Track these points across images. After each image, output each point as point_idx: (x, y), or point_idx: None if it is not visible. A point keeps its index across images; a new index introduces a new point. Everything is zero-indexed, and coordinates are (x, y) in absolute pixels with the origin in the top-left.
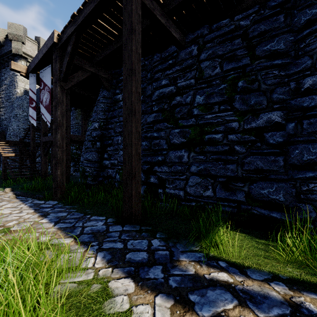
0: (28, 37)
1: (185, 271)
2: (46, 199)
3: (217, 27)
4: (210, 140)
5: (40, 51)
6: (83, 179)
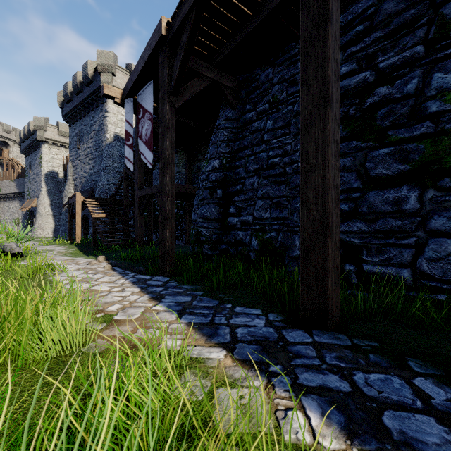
0: (119, 67)
1: None
2: (148, 274)
3: None
4: None
5: (140, 60)
6: (197, 246)
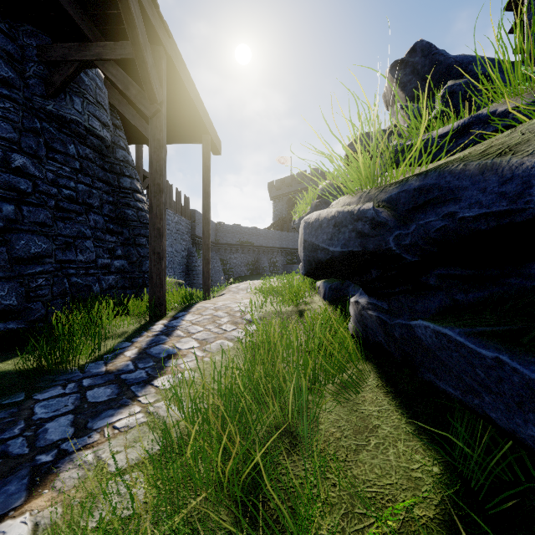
0: None
1: (127, 365)
2: None
3: None
4: None
5: None
6: None
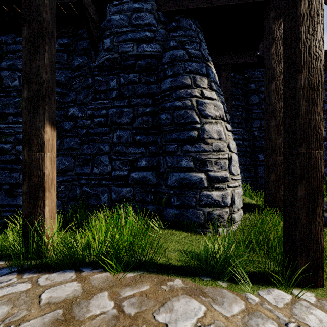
0: None
1: None
2: None
3: (20, 41)
4: (0, 150)
5: None
6: None
